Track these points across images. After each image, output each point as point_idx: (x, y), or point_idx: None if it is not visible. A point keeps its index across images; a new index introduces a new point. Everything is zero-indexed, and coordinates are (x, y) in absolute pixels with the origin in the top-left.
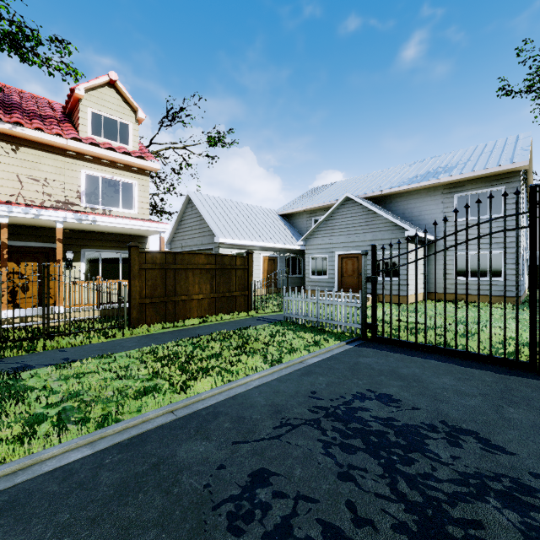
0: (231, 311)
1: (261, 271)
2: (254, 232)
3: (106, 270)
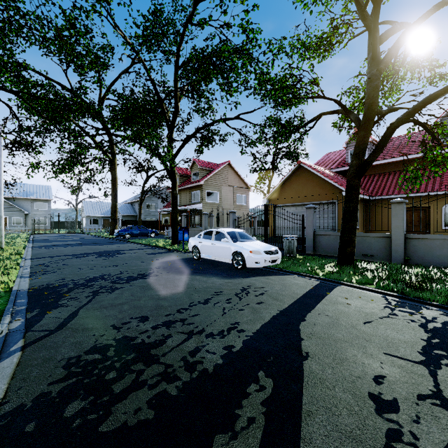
0: None
1: None
2: None
3: None
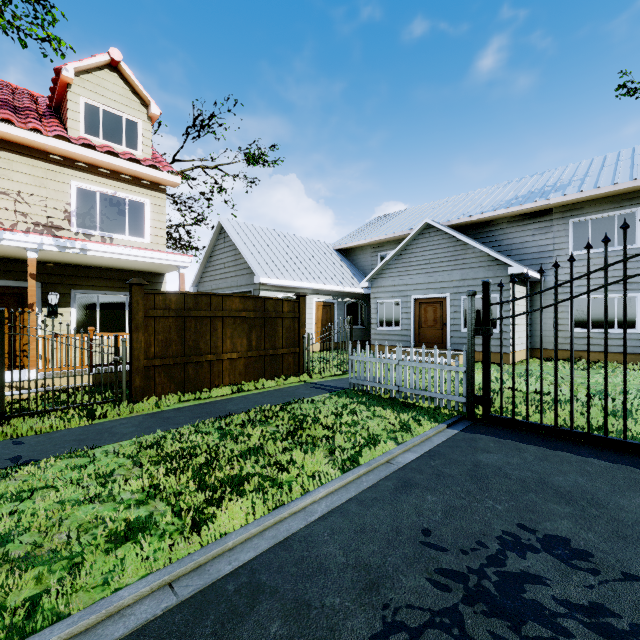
0: (276, 375)
1: (314, 320)
2: (305, 270)
3: (106, 319)
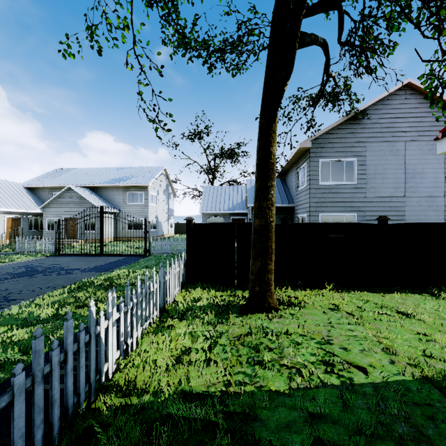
0: None
1: (6, 227)
2: None
3: None
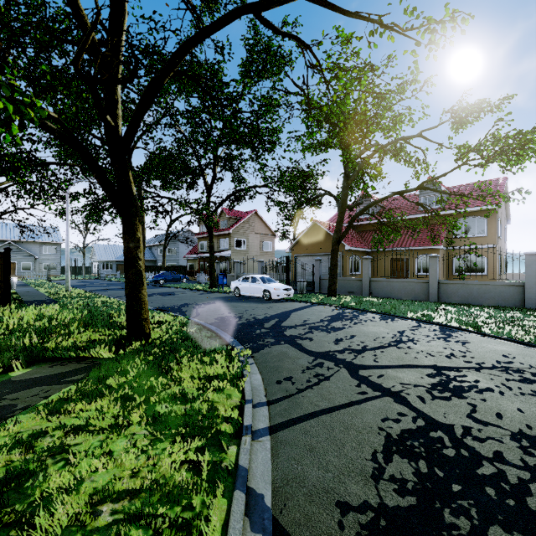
0: None
1: None
2: None
3: None
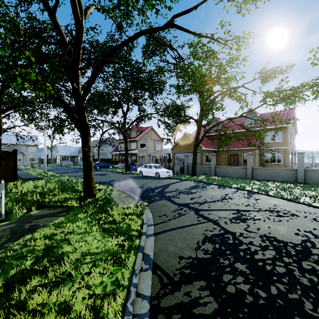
0: None
1: None
2: None
3: None
